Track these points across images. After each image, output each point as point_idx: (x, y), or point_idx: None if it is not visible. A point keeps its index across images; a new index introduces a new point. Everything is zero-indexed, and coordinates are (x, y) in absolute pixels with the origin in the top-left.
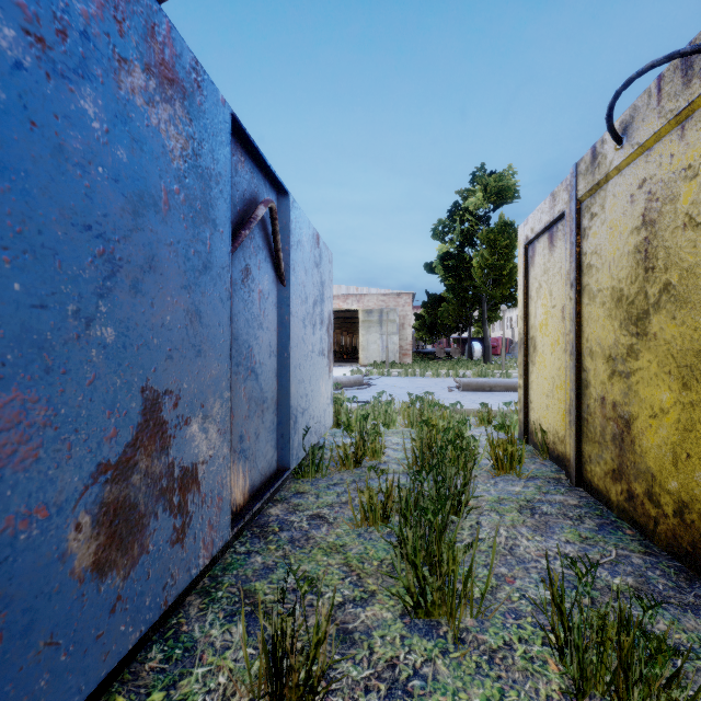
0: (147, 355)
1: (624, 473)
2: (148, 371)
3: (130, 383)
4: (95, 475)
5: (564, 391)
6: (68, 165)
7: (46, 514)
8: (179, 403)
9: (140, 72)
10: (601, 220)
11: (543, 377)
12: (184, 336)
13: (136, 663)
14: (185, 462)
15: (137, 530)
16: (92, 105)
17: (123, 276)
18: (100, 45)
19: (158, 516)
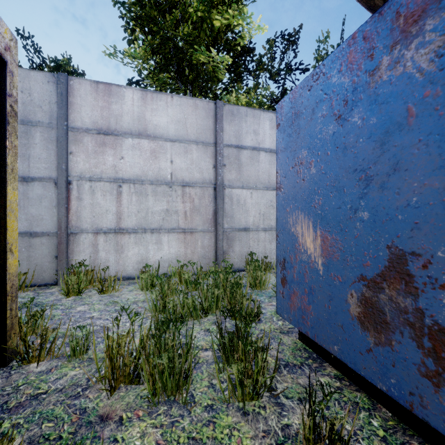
0: (392, 226)
1: None
2: (393, 236)
3: (379, 241)
4: (359, 279)
5: None
6: (348, 151)
7: (341, 280)
8: (430, 267)
9: (386, 58)
10: None
11: None
12: (439, 211)
13: (422, 440)
14: (441, 322)
15: (384, 327)
16: (357, 115)
17: (374, 184)
18: (361, 83)
19: (403, 336)
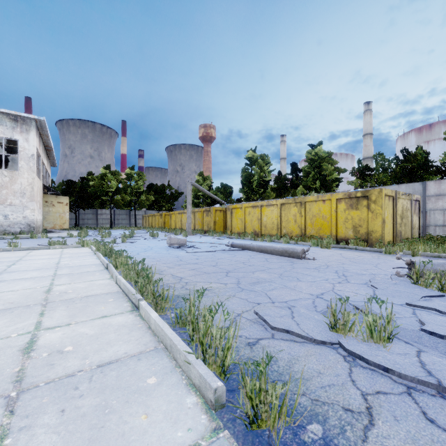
0: None
1: (401, 239)
2: None
3: None
4: None
5: (391, 231)
6: None
7: None
8: None
9: None
10: (399, 203)
11: (387, 229)
12: None
13: None
14: None
15: None
16: None
17: None
18: None
19: None
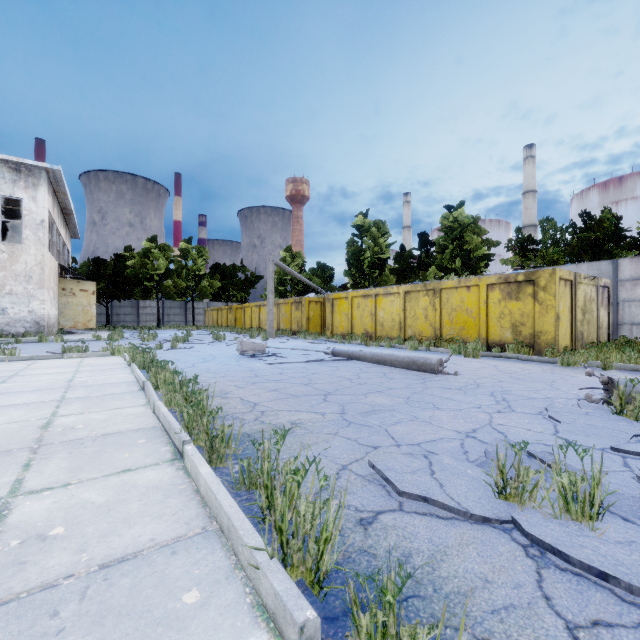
0: None
1: (582, 344)
2: None
3: None
4: None
5: (569, 332)
6: None
7: None
8: None
9: None
10: (579, 291)
11: (563, 329)
12: None
13: None
14: None
15: None
16: None
17: None
18: None
19: None
